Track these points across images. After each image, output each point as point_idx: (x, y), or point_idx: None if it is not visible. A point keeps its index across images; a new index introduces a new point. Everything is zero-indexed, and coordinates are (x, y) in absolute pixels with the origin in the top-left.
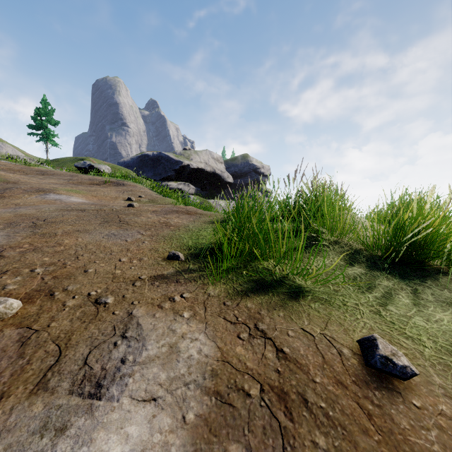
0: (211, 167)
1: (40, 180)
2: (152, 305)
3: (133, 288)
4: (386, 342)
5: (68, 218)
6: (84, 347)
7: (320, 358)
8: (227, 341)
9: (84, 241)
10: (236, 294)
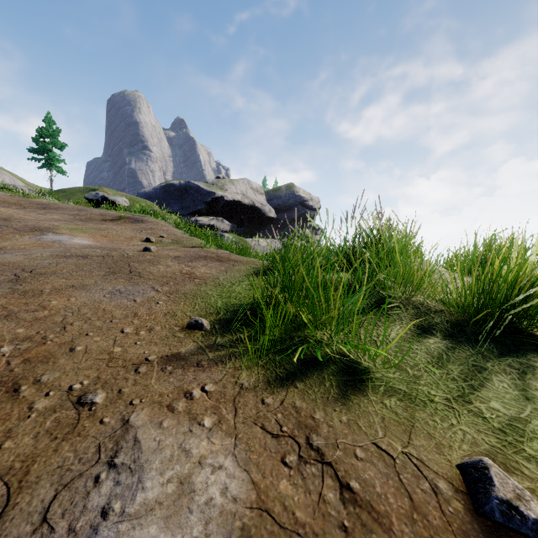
0: (249, 199)
1: (39, 216)
2: (160, 405)
3: (134, 377)
4: (504, 474)
5: (63, 268)
6: (47, 486)
7: (407, 500)
8: (267, 470)
9: (78, 301)
10: (280, 385)
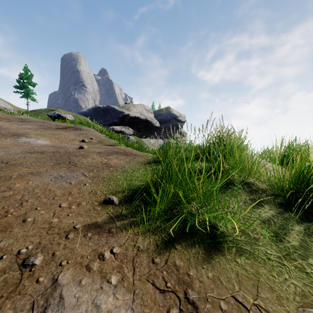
0: (144, 115)
1: (18, 126)
2: (81, 266)
3: (65, 242)
4: None
5: (27, 160)
6: None
7: None
8: None
9: (33, 184)
10: (165, 247)
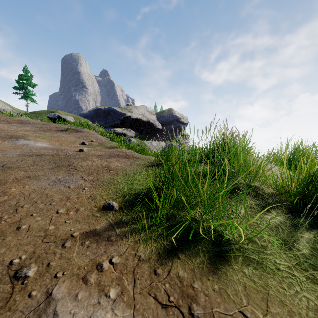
0: (146, 117)
1: (17, 128)
2: (77, 278)
3: (61, 251)
4: None
5: (25, 163)
6: None
7: None
8: None
9: (30, 188)
10: (167, 256)
